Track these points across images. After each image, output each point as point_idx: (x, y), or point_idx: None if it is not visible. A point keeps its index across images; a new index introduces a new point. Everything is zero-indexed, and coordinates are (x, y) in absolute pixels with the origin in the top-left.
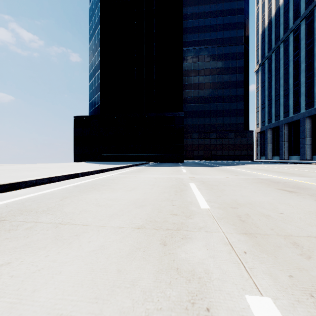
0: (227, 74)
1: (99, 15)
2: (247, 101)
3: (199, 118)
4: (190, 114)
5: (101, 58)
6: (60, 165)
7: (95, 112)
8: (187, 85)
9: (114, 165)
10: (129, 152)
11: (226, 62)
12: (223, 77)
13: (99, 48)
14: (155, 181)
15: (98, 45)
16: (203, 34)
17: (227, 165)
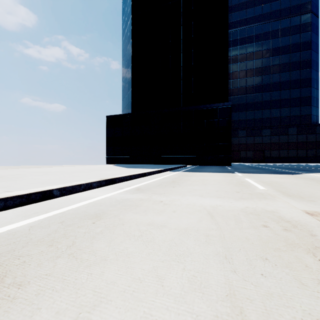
0: (286, 54)
1: (131, 3)
2: (315, 86)
3: (247, 112)
4: (236, 108)
5: (133, 50)
6: (76, 169)
7: (127, 110)
8: (232, 74)
9: (140, 169)
10: (163, 154)
11: (285, 39)
12: (281, 59)
13: (131, 39)
14: (223, 251)
15: (130, 37)
16: (253, 9)
17: (306, 170)
